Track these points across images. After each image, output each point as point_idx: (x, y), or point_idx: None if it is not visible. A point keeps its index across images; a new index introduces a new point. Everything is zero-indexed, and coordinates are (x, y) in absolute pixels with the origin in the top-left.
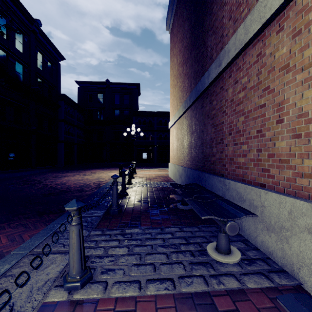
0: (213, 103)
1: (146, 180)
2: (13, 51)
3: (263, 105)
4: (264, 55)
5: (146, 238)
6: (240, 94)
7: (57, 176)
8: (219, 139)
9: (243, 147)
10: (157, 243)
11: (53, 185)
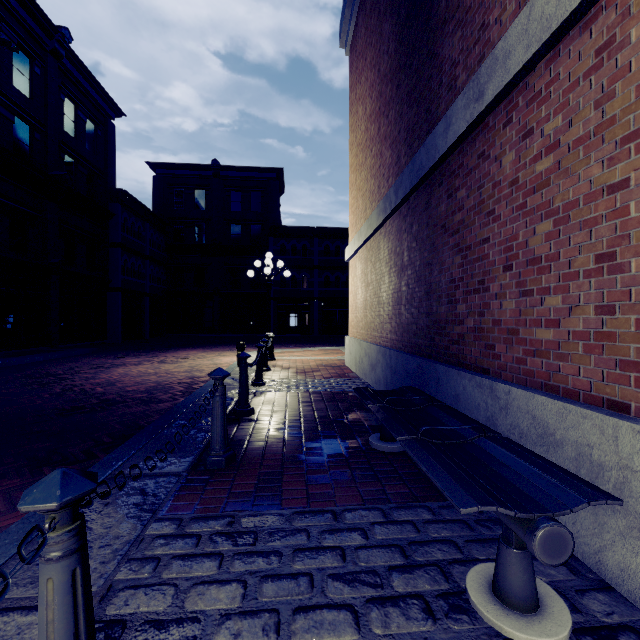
0: (457, 194)
1: (295, 375)
2: (8, 94)
3: (618, 183)
4: (625, 45)
5: (295, 546)
6: (540, 164)
7: (101, 366)
8: (474, 282)
9: (550, 301)
10: (325, 566)
11: (88, 386)
